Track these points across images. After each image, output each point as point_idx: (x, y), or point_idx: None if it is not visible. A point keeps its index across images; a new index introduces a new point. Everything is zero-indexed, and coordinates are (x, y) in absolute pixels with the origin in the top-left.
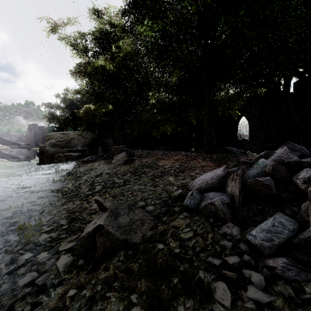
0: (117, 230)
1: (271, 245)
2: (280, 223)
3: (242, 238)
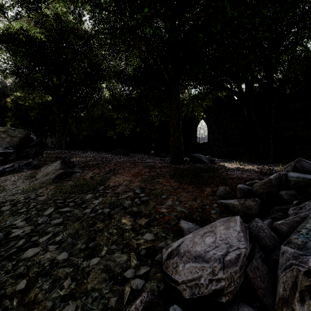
0: None
1: None
2: None
3: None
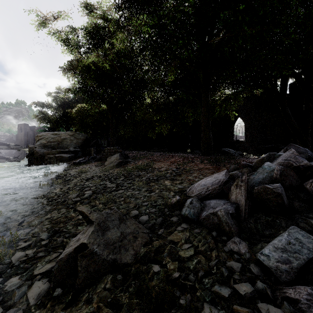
0: (104, 248)
1: (289, 269)
2: (297, 240)
3: (251, 257)
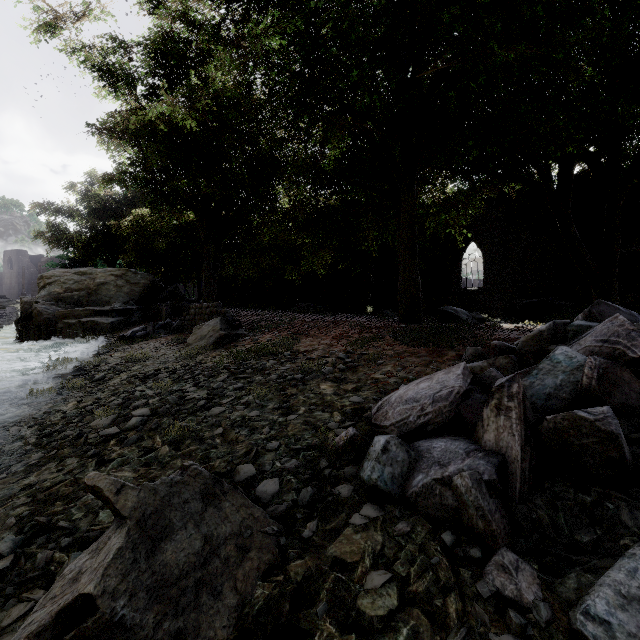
0: (150, 602)
1: None
2: None
3: (555, 617)
